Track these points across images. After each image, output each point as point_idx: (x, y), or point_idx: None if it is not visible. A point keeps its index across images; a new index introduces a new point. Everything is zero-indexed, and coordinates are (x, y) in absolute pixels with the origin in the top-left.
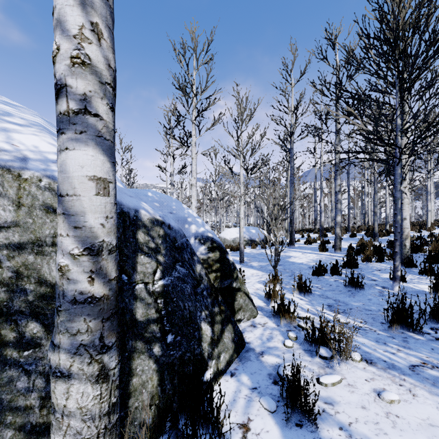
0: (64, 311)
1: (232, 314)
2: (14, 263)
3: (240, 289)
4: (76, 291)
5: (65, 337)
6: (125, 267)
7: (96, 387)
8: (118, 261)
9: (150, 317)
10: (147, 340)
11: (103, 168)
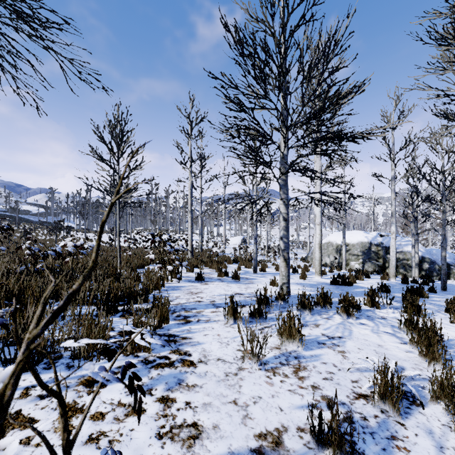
0: (415, 264)
1: (449, 277)
2: (410, 261)
3: (452, 273)
4: (416, 263)
5: (415, 266)
6: (422, 263)
7: (417, 269)
8: (419, 262)
9: (425, 269)
10: (424, 271)
11: (417, 256)
